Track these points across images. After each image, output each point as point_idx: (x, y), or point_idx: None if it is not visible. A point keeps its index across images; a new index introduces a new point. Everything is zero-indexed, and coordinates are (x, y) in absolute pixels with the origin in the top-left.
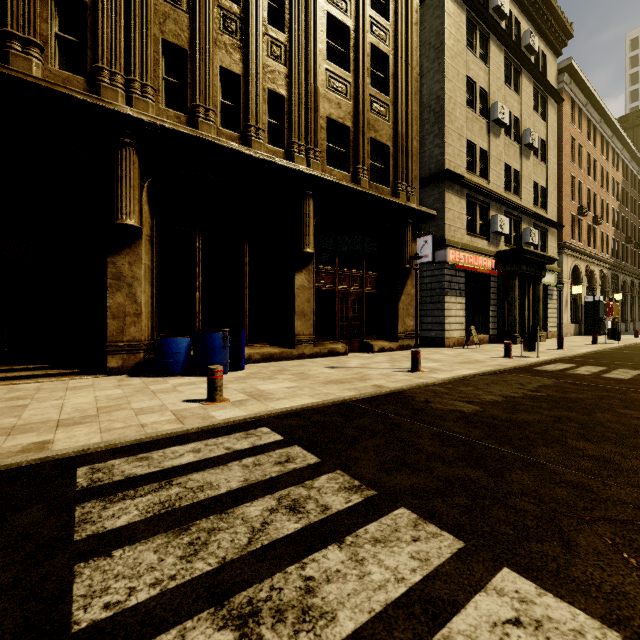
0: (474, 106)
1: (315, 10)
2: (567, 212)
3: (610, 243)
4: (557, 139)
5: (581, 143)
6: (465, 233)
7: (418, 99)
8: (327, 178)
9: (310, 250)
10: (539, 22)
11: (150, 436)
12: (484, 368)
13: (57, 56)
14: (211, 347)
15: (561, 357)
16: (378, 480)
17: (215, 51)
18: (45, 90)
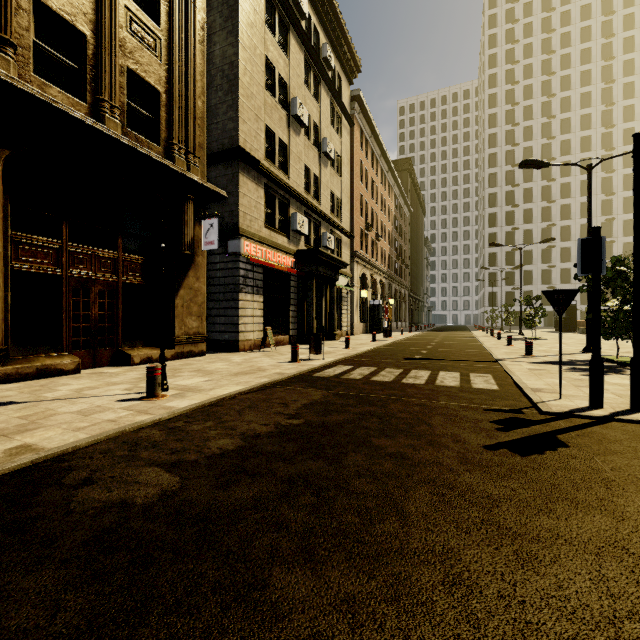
0: (274, 92)
1: None
2: (357, 225)
3: (387, 258)
4: (350, 159)
5: (367, 169)
6: (263, 225)
7: (205, 51)
8: (24, 88)
9: None
10: (335, 43)
11: None
12: (257, 381)
13: None
14: None
15: (344, 358)
16: None
17: None
18: None
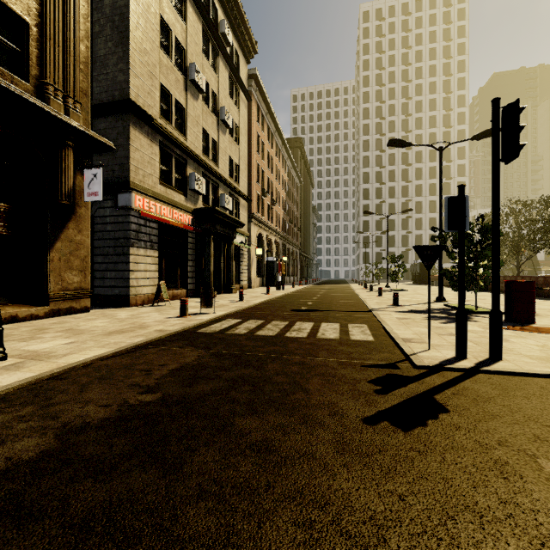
0: (170, 54)
1: None
2: (254, 190)
3: (281, 221)
4: (248, 130)
5: (264, 141)
6: (158, 182)
7: None
8: None
9: None
10: (233, 21)
11: None
12: (130, 341)
13: None
14: None
15: (235, 311)
16: None
17: None
18: None
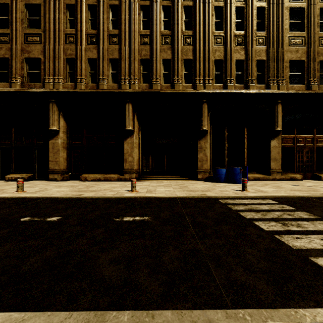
0: None
1: (282, 11)
2: None
3: None
4: None
5: None
6: None
7: None
8: (289, 92)
9: (279, 129)
10: None
11: (231, 196)
12: None
13: (184, 80)
14: (235, 173)
15: None
16: (322, 215)
17: (233, 55)
18: (183, 93)
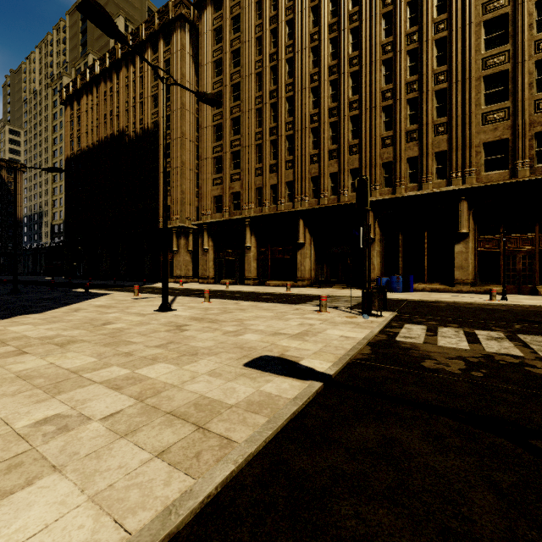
0: None
1: (469, 87)
2: None
3: None
4: None
5: None
6: None
7: None
8: (474, 186)
9: (462, 231)
10: None
11: (346, 296)
12: None
13: (352, 189)
14: (391, 281)
15: None
16: None
17: (405, 153)
18: (346, 204)
